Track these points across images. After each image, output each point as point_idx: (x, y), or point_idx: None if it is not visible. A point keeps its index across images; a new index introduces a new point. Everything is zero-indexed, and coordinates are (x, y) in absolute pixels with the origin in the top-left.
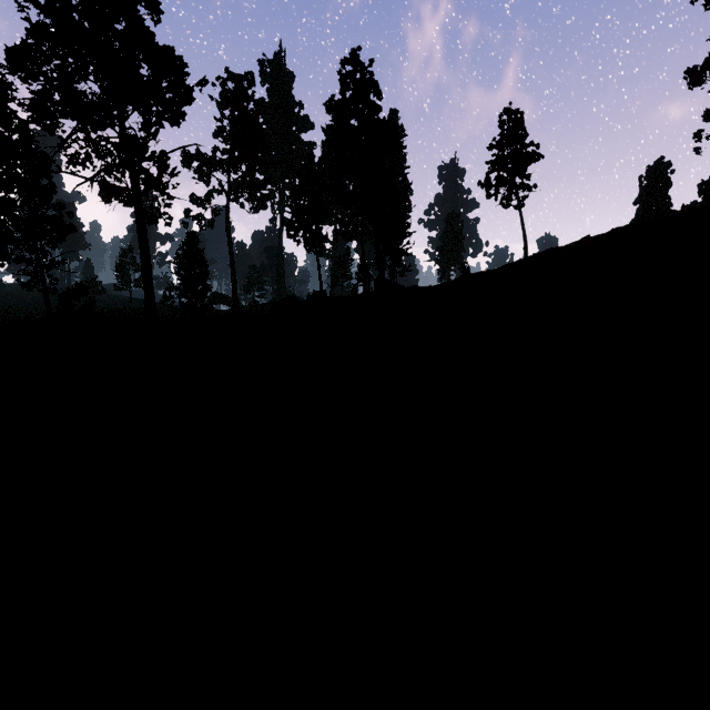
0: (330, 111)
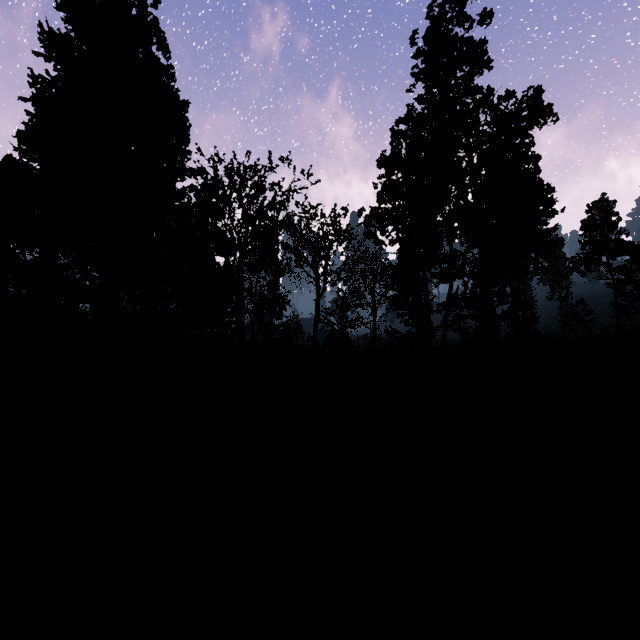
0: None
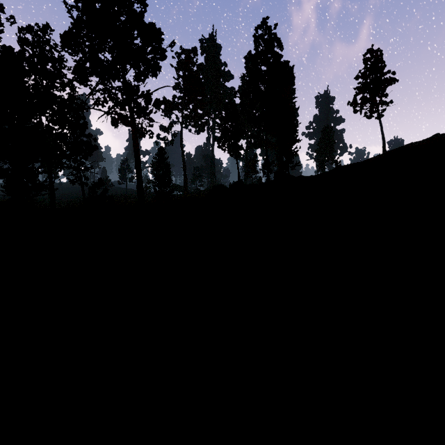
0: (248, 61)
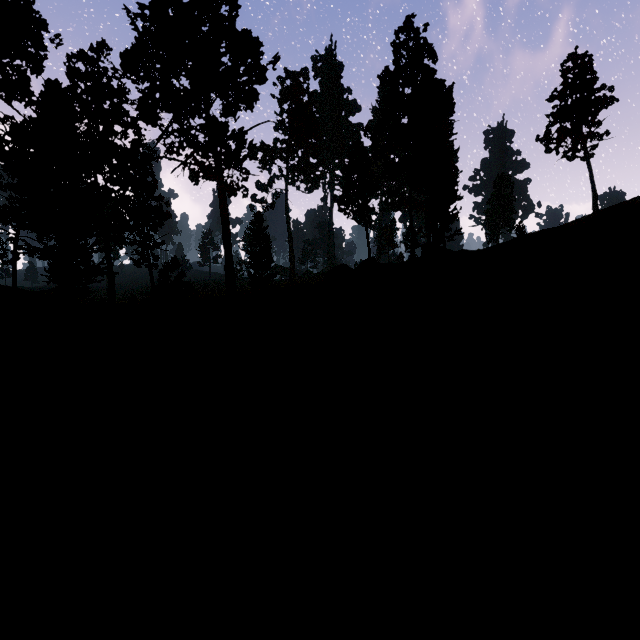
0: (383, 82)
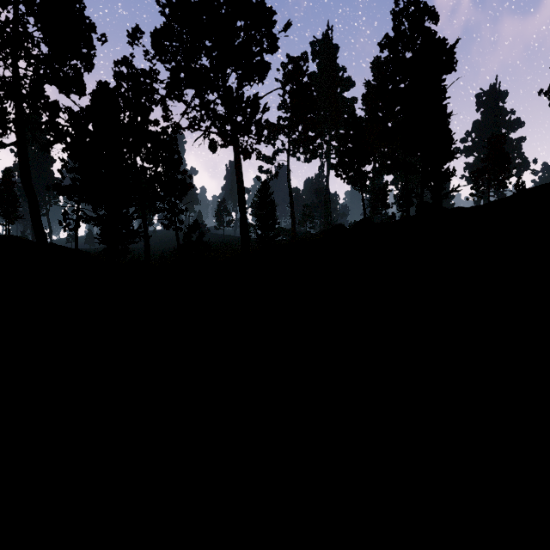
0: (383, 49)
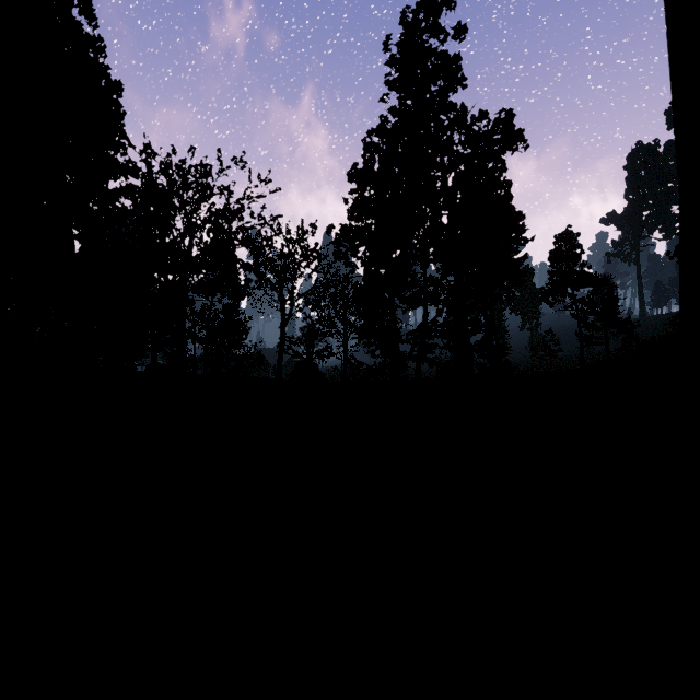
0: None
